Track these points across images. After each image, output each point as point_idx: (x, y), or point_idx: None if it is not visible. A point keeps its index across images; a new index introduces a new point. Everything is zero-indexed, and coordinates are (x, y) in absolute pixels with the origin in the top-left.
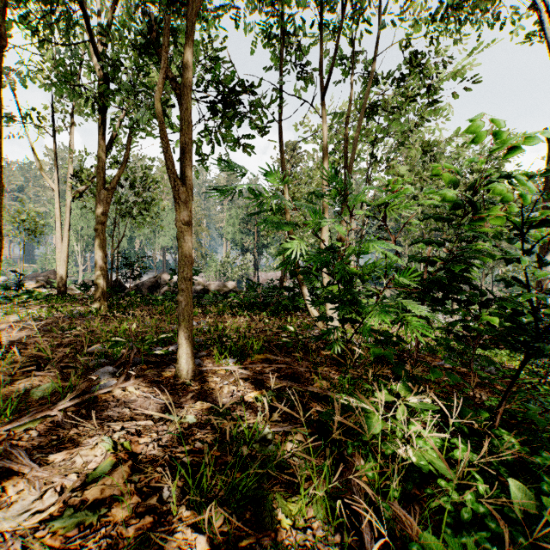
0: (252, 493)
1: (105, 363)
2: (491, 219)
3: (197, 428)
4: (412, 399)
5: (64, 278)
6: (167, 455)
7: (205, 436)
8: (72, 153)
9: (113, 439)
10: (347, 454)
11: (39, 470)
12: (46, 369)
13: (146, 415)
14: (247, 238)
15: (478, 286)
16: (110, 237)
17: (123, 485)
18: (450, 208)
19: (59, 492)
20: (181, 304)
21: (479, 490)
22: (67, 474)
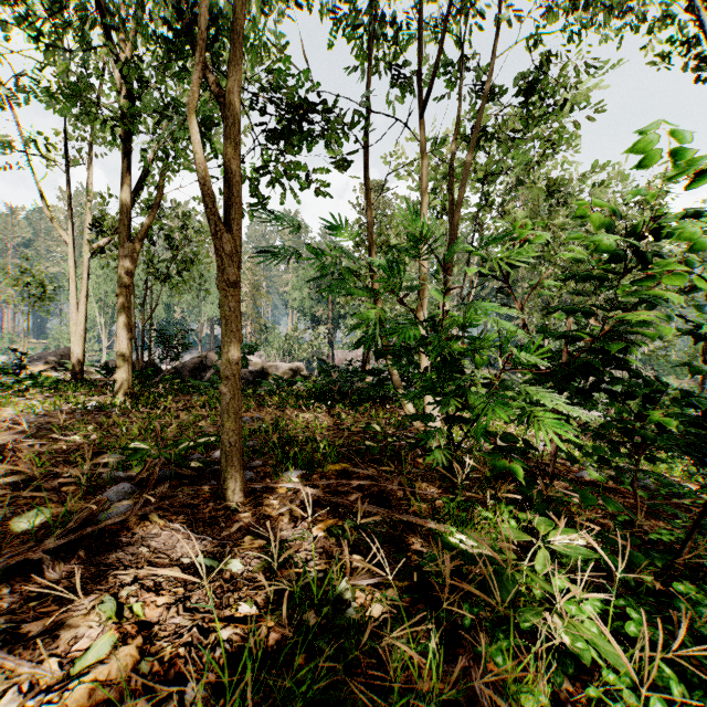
0: (320, 696)
1: (120, 479)
2: (667, 277)
3: (243, 579)
4: (555, 538)
5: (80, 359)
6: (195, 626)
7: (255, 592)
8: (91, 195)
9: (120, 599)
10: (464, 626)
11: (1, 654)
12: (40, 487)
13: (171, 558)
14: (319, 306)
15: (641, 373)
16: (140, 305)
17: (124, 680)
18: (607, 262)
19: (27, 692)
20: (225, 397)
21: (674, 695)
22: (44, 659)
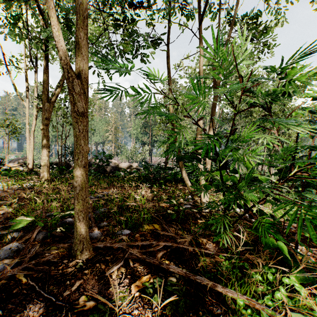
0: None
1: (13, 239)
2: None
3: None
4: None
5: (31, 161)
6: None
7: None
8: (36, 84)
9: None
10: None
11: None
12: None
13: None
14: (145, 137)
15: None
16: (61, 136)
17: None
18: None
19: None
20: (76, 189)
21: None
22: None
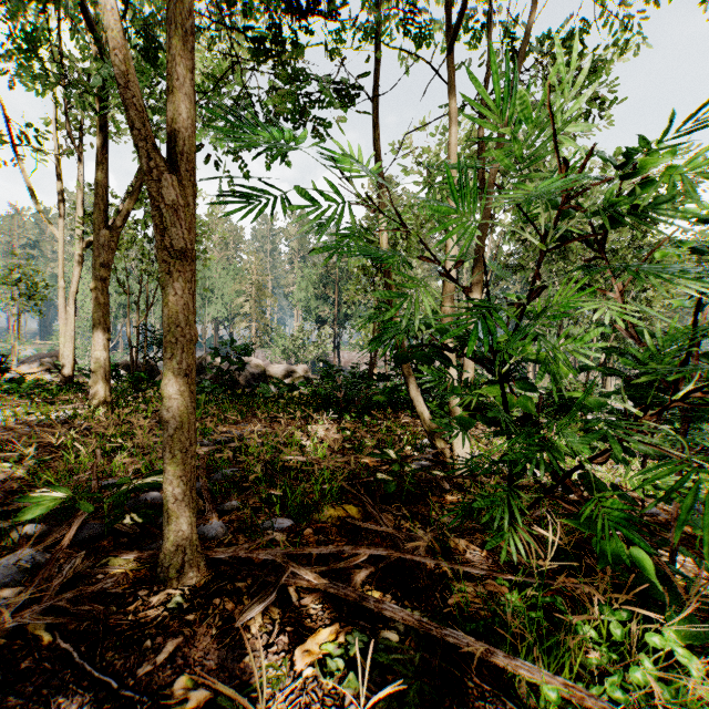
0: None
1: (25, 540)
2: None
3: None
4: None
5: (70, 361)
6: None
7: None
8: (81, 187)
9: None
10: None
11: None
12: None
13: None
14: (325, 306)
15: None
16: (136, 304)
17: None
18: None
19: None
20: (167, 427)
21: None
22: None
